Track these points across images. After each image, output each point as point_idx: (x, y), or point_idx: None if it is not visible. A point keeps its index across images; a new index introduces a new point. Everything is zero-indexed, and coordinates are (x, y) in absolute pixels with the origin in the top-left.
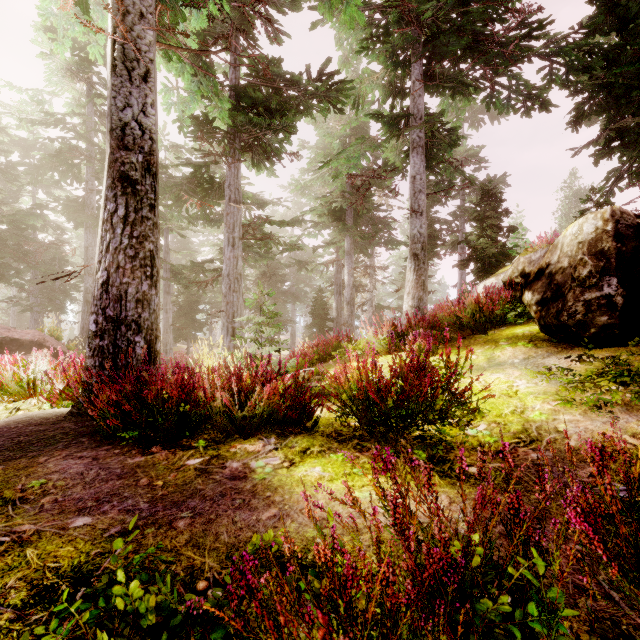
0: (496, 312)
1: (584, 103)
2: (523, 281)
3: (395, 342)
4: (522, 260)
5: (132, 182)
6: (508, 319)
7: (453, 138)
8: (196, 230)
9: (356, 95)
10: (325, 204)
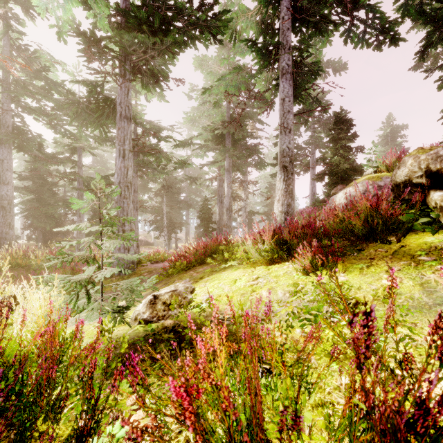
0: (400, 218)
1: (435, 31)
2: (427, 182)
3: (277, 252)
4: (424, 157)
5: None
6: (413, 226)
7: (315, 69)
8: (105, 150)
9: (233, 29)
10: (209, 131)
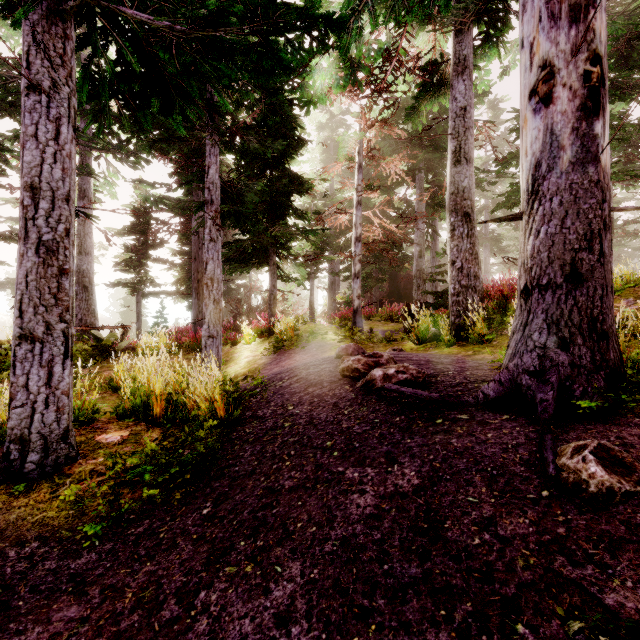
0: None
1: None
2: None
3: None
4: None
5: None
6: None
7: None
8: None
9: None
10: None
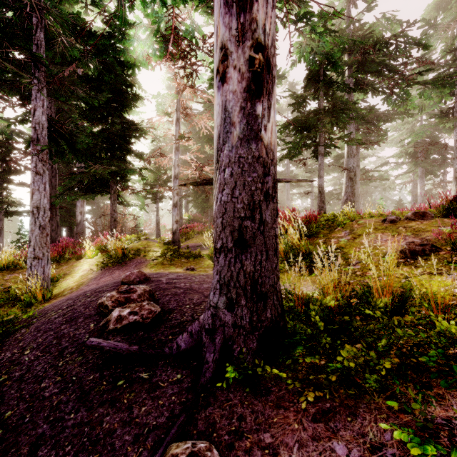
0: None
1: None
2: None
3: None
4: None
5: (351, 178)
6: None
7: None
8: (325, 175)
9: (420, 107)
10: (403, 151)
